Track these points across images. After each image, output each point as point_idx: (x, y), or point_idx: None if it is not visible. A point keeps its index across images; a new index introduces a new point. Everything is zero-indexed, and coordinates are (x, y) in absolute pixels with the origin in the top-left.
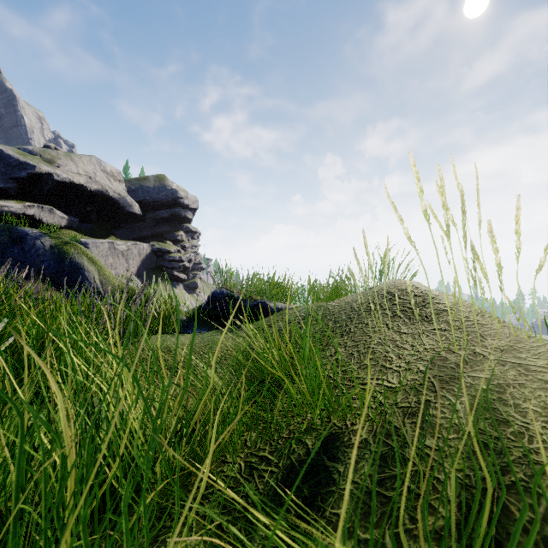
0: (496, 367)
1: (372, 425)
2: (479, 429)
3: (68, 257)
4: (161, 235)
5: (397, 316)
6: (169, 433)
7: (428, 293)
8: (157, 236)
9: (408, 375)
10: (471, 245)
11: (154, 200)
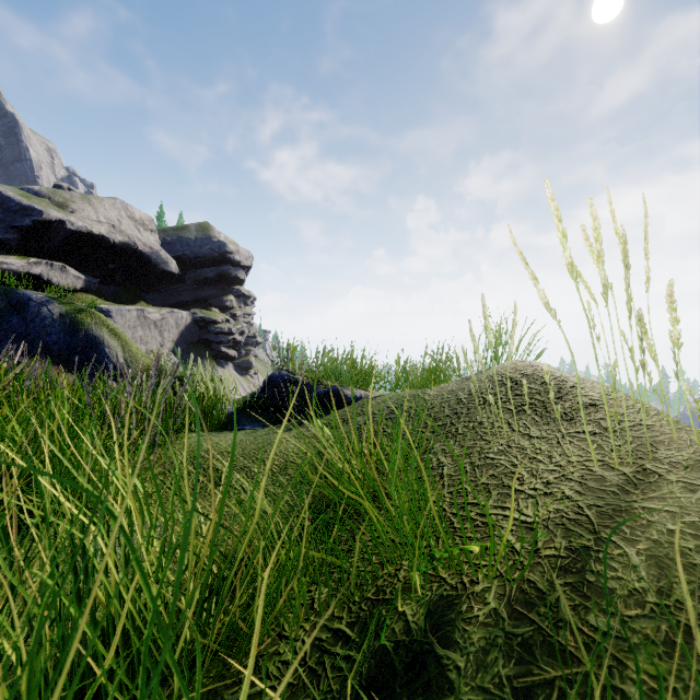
0: (682, 494)
1: (502, 586)
2: (676, 601)
3: (82, 328)
4: (205, 300)
5: (523, 412)
6: (191, 614)
7: (565, 379)
8: (200, 302)
9: (550, 503)
10: (639, 313)
11: (196, 256)
